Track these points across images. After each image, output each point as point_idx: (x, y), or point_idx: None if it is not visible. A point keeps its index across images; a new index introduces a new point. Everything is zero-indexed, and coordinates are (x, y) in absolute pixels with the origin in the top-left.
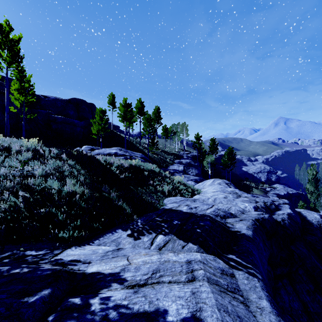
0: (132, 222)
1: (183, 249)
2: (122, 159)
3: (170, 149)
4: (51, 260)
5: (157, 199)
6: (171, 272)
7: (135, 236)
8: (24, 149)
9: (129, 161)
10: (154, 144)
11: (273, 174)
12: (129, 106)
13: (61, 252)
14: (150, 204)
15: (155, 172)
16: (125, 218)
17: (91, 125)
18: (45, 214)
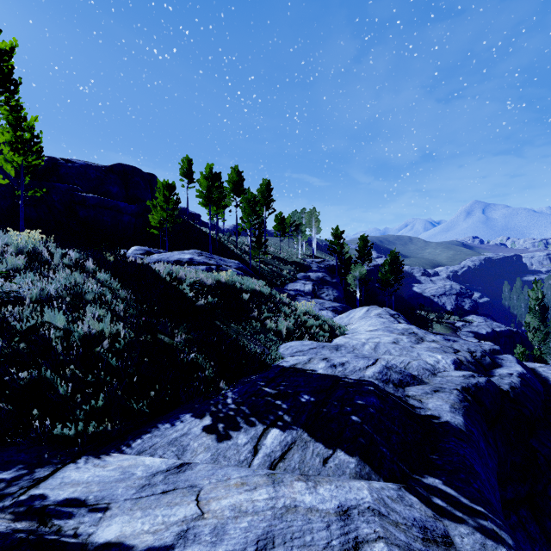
0: (215, 396)
1: (325, 468)
2: (201, 271)
3: (288, 254)
4: (18, 500)
5: (267, 345)
6: (304, 548)
7: (219, 432)
8: (13, 250)
9: (214, 274)
10: (260, 245)
11: (466, 298)
12: (216, 179)
13: (50, 475)
14: (252, 357)
15: (262, 294)
16: (201, 388)
17: (150, 211)
18: (29, 383)
